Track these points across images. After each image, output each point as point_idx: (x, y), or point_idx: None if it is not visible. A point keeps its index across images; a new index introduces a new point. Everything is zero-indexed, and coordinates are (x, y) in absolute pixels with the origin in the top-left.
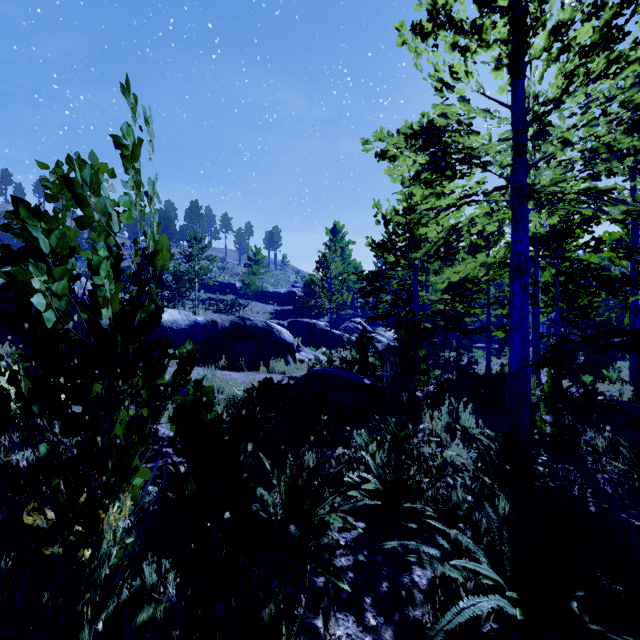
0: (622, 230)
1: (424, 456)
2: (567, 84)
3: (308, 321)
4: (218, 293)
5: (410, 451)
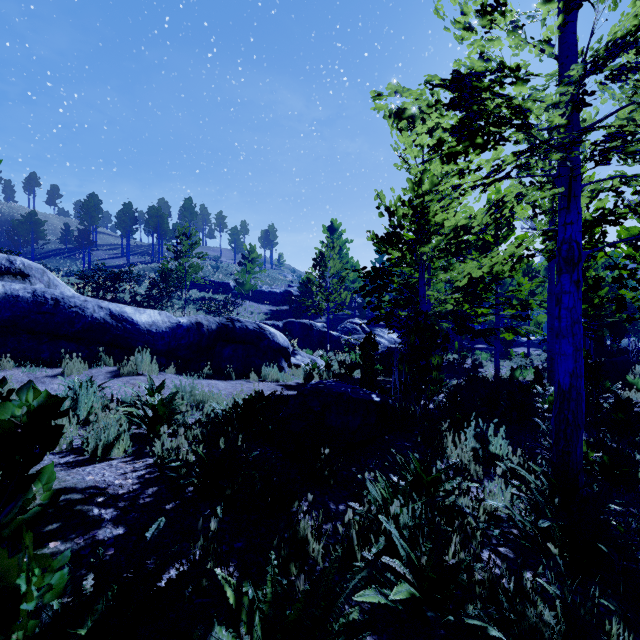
0: None
1: (461, 510)
2: None
3: (304, 322)
4: (211, 293)
5: (441, 501)
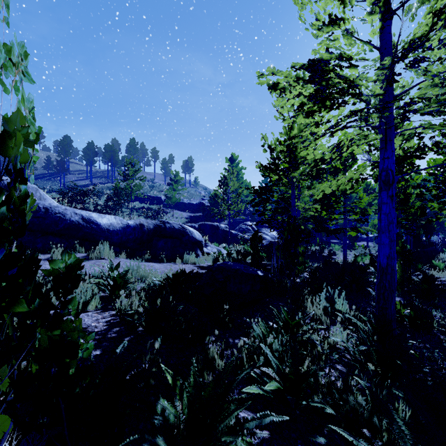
0: (443, 157)
1: (313, 343)
2: (432, 24)
3: (213, 224)
4: (148, 204)
5: (301, 337)
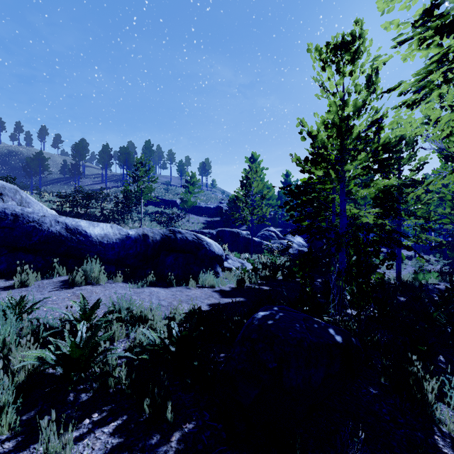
0: None
1: None
2: None
3: (233, 230)
4: (163, 208)
5: None
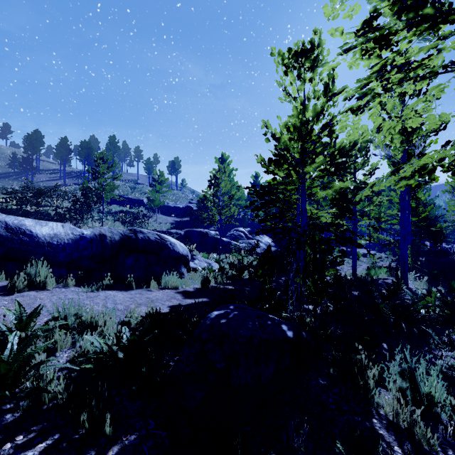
0: None
1: None
2: None
3: (201, 230)
4: (128, 207)
5: None
